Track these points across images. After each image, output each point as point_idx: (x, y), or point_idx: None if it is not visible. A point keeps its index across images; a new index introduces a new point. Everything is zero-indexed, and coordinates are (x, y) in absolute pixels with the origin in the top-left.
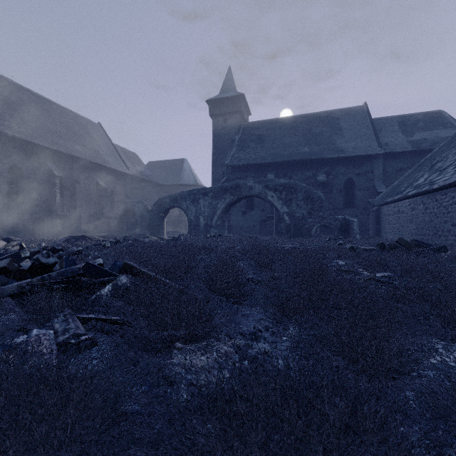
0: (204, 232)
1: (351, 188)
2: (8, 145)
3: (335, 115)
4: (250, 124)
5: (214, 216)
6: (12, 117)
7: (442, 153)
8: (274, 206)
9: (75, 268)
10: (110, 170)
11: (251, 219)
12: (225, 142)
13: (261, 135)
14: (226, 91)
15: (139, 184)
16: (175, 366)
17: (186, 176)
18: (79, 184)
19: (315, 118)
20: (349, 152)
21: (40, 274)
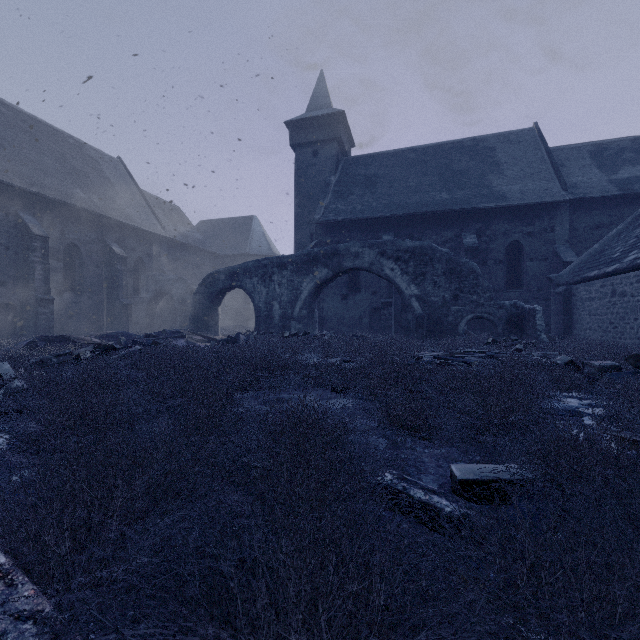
0: (280, 328)
1: (517, 257)
2: None
3: (487, 142)
4: (353, 159)
5: (297, 301)
6: None
7: None
8: (395, 286)
9: None
10: (134, 230)
11: (356, 307)
12: (315, 187)
13: (372, 174)
14: (316, 108)
15: (182, 253)
16: None
17: (255, 242)
18: (79, 251)
19: (456, 148)
20: (514, 199)
21: None
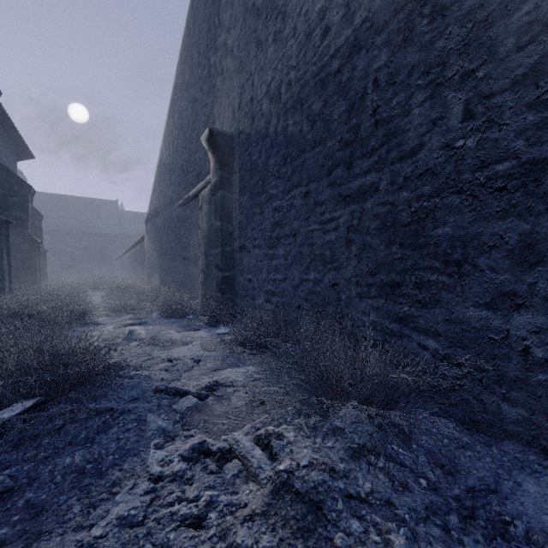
0: None
1: (104, 250)
2: None
3: (98, 203)
4: None
5: None
6: None
7: None
8: (50, 260)
9: None
10: None
11: None
12: None
13: (39, 205)
14: None
15: None
16: None
17: None
18: None
19: (84, 202)
20: (102, 231)
21: None
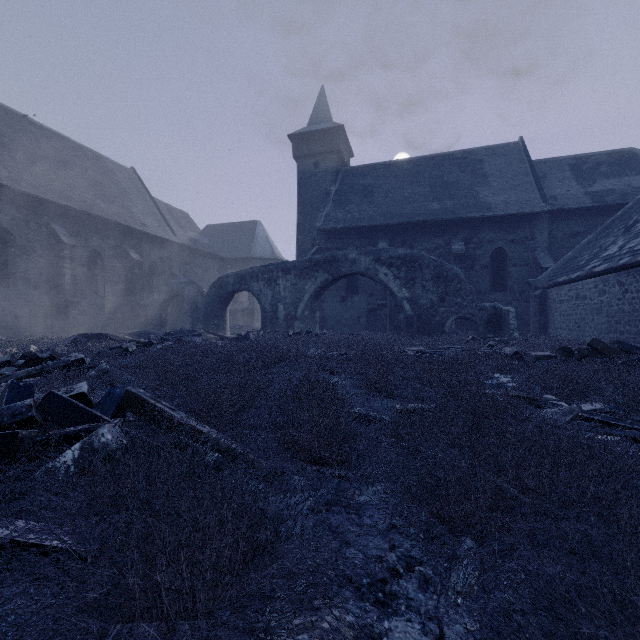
0: (284, 327)
1: (502, 262)
2: None
3: (476, 155)
4: (352, 169)
5: (300, 303)
6: None
7: None
8: (389, 289)
9: (20, 407)
10: (148, 236)
11: (354, 308)
12: (316, 196)
13: (369, 184)
14: (317, 122)
15: (191, 258)
16: None
17: (259, 245)
18: (101, 257)
19: (447, 160)
20: (499, 210)
21: None
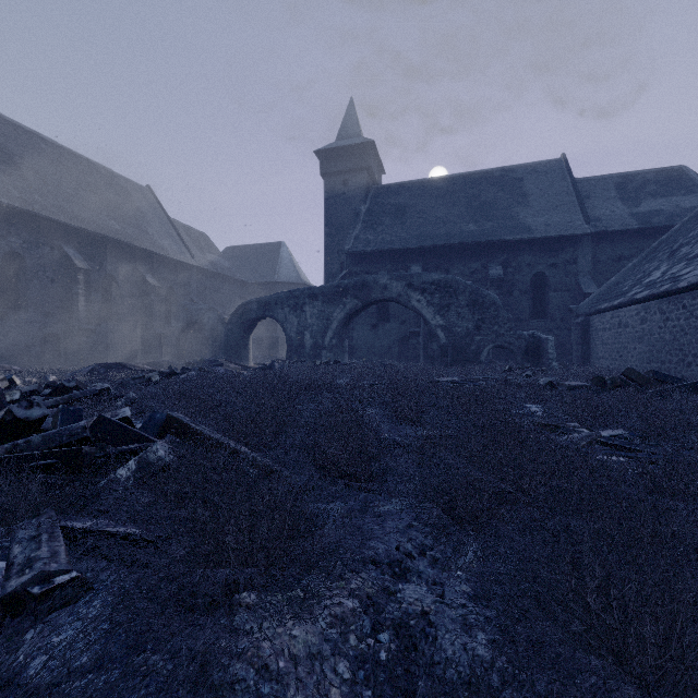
0: (311, 357)
1: (542, 288)
2: (2, 220)
3: (516, 173)
4: (383, 188)
5: (328, 331)
6: (9, 175)
7: (687, 232)
8: (422, 317)
9: (76, 428)
10: (165, 260)
11: (386, 337)
12: (345, 217)
13: (401, 204)
14: (346, 137)
15: (210, 282)
16: (235, 660)
17: (284, 269)
18: (116, 282)
19: (485, 179)
20: (539, 232)
21: (16, 437)
